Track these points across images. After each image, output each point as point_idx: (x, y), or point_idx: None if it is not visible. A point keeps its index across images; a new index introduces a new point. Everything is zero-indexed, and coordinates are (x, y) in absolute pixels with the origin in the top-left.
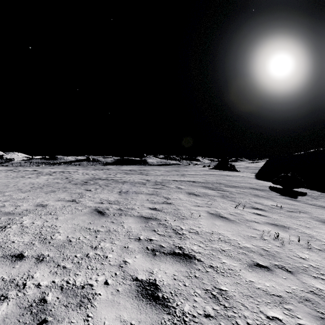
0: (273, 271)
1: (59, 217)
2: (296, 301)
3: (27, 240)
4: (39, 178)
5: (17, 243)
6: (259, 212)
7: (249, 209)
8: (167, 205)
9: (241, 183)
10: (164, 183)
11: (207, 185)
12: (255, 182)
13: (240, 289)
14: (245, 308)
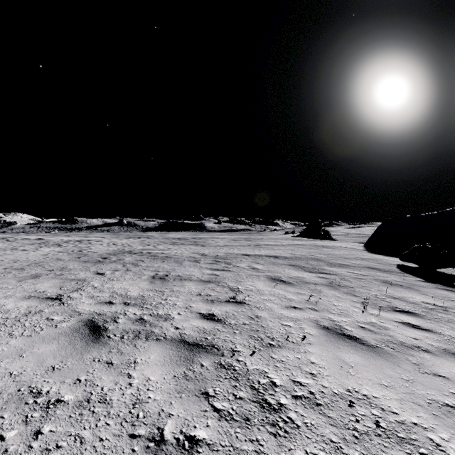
0: None
1: None
2: None
3: None
4: (38, 251)
5: None
6: (411, 319)
7: (388, 313)
8: (236, 308)
9: (350, 259)
10: (229, 260)
11: (298, 263)
12: (370, 257)
13: None
14: None
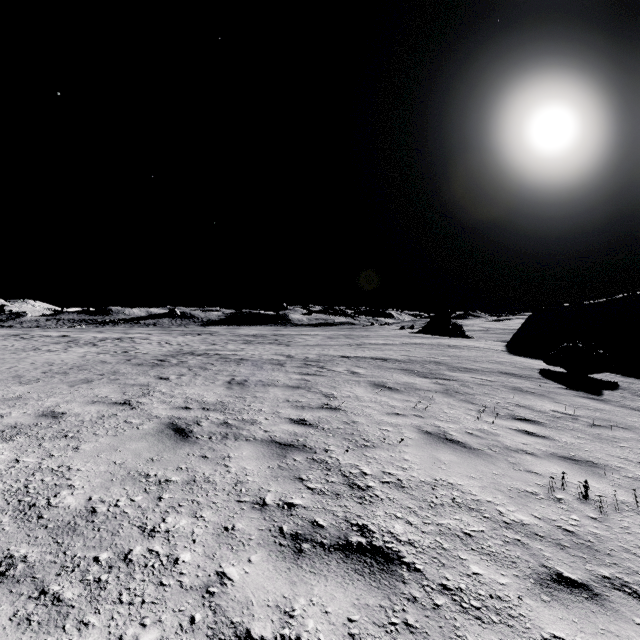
0: (606, 601)
1: (84, 443)
2: None
3: None
4: (69, 352)
5: None
6: (530, 427)
7: (506, 421)
8: (330, 414)
9: (481, 362)
10: (322, 363)
11: (411, 367)
12: (508, 360)
13: None
14: None
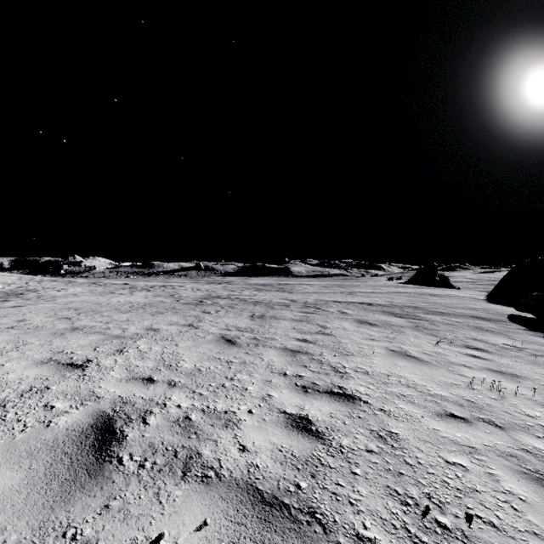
0: (473, 424)
1: (179, 343)
2: (494, 455)
3: (151, 365)
4: (135, 295)
5: (141, 367)
6: (477, 353)
7: (459, 348)
8: (324, 337)
9: (456, 308)
10: (319, 305)
11: (392, 310)
12: (482, 307)
13: (418, 435)
14: (419, 451)
